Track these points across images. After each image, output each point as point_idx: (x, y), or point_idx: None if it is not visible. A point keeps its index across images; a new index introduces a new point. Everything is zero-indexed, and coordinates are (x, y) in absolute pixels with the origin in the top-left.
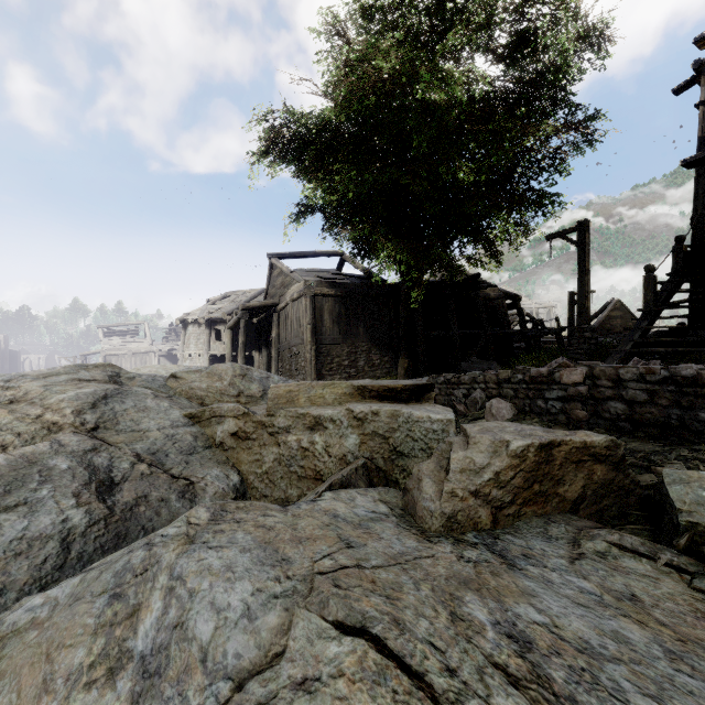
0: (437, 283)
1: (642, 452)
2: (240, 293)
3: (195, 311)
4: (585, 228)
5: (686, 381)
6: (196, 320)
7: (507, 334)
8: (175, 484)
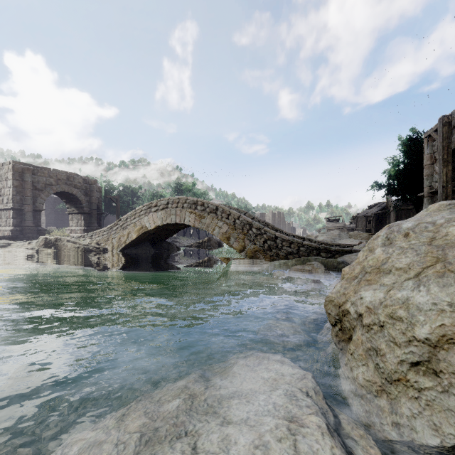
0: None
1: None
2: (382, 203)
3: (361, 212)
4: None
5: None
6: (361, 216)
7: None
8: None
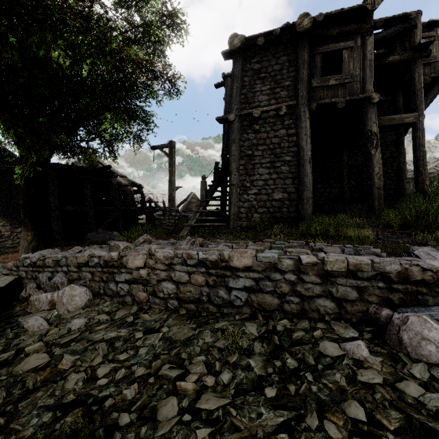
0: (74, 168)
1: (179, 341)
2: None
3: None
4: (173, 146)
5: (212, 264)
6: None
7: (132, 210)
8: None
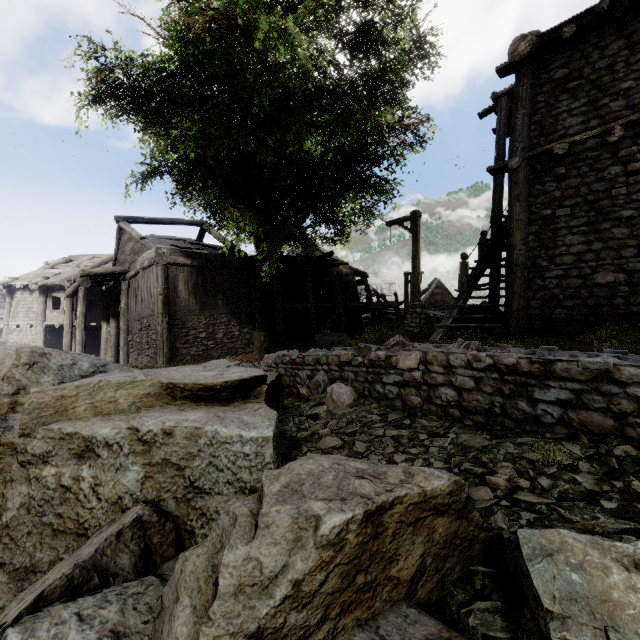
0: (295, 259)
1: (473, 448)
2: (88, 258)
3: (26, 275)
4: (417, 218)
5: (508, 369)
6: (26, 285)
7: (356, 307)
8: None
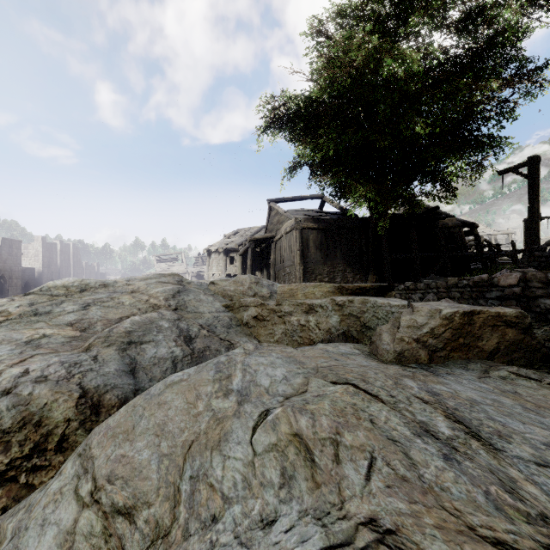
0: (401, 216)
1: None
2: (247, 230)
3: (216, 243)
4: (535, 162)
5: None
6: (217, 249)
7: (463, 256)
8: (223, 343)
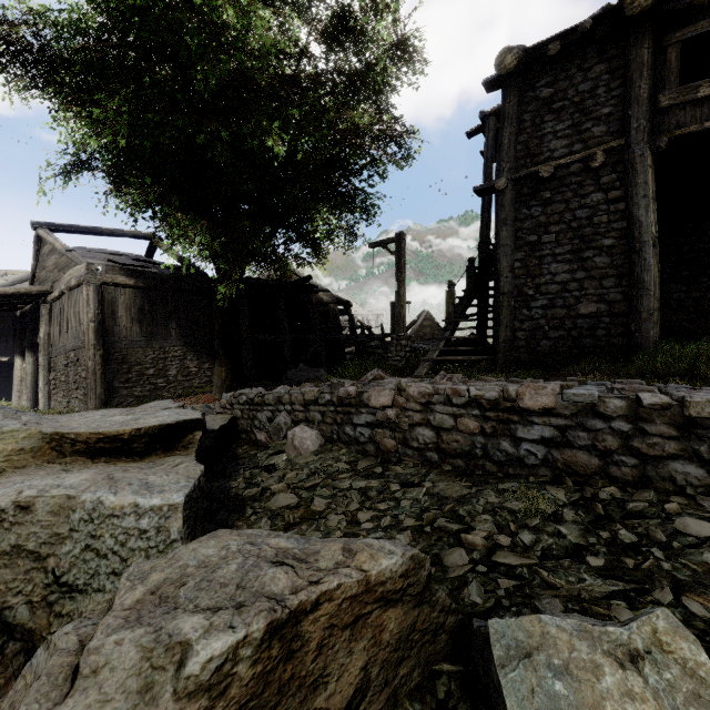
0: (267, 282)
1: (450, 498)
2: None
3: None
4: (402, 240)
5: (490, 405)
6: None
7: (338, 339)
8: None
